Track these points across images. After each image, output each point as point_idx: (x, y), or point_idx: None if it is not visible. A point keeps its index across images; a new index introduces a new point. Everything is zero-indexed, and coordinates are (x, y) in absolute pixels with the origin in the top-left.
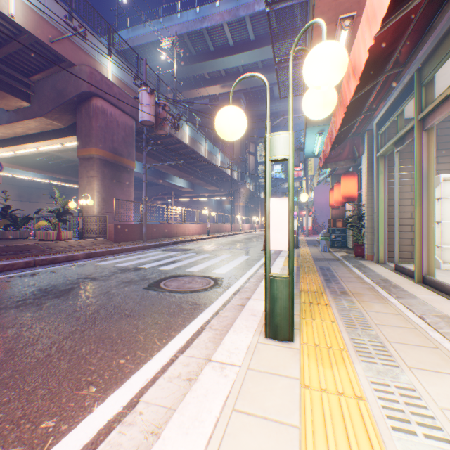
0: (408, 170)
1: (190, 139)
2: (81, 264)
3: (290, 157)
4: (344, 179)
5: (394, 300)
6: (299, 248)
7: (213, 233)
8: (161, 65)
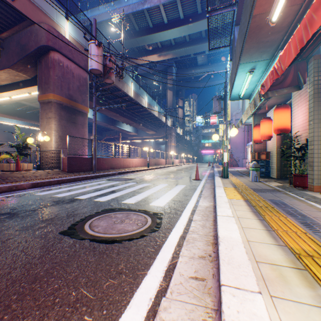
0: None
1: (134, 93)
2: (20, 194)
3: None
4: (278, 112)
5: None
6: (228, 178)
7: (152, 166)
8: (112, 38)
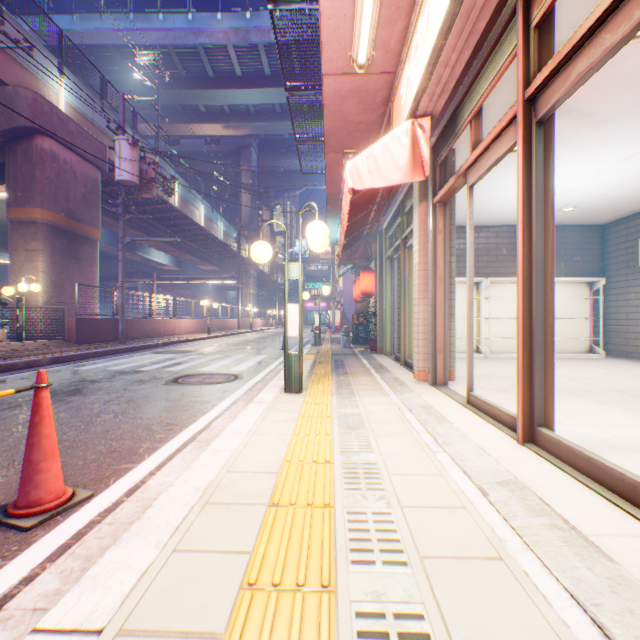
0: None
1: (181, 199)
2: (54, 370)
3: (300, 279)
4: (363, 275)
5: (377, 375)
6: (321, 346)
7: (214, 332)
8: (130, 80)
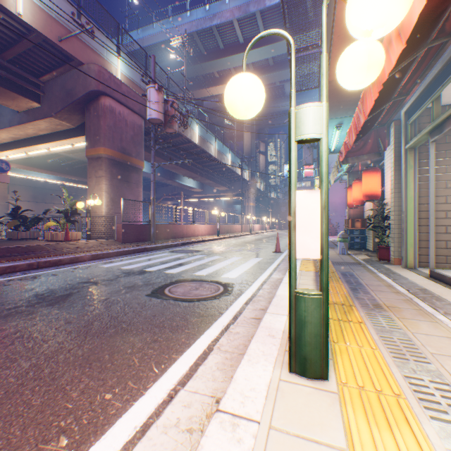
0: (442, 164)
1: (200, 138)
2: (85, 266)
3: (323, 136)
4: (366, 176)
5: (443, 317)
6: None
7: (223, 234)
8: (171, 64)
